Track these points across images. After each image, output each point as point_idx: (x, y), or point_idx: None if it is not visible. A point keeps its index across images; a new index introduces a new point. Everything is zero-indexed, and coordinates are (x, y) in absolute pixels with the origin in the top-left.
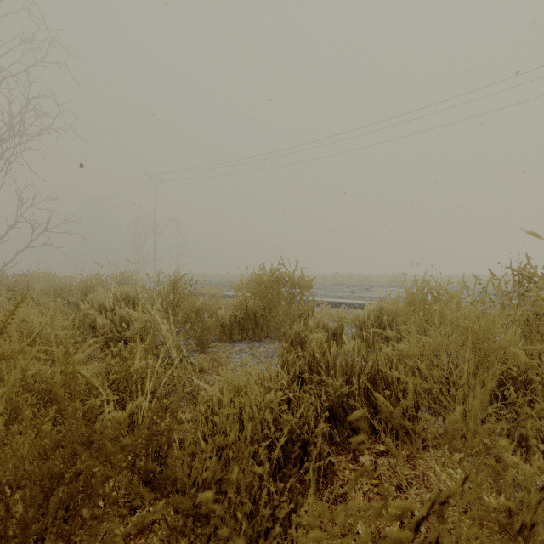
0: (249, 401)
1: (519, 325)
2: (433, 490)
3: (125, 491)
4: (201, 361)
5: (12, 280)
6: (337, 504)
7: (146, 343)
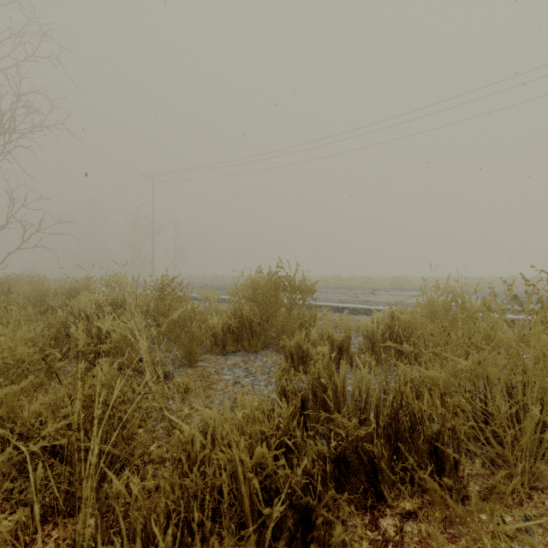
0: (233, 456)
1: None
2: None
3: None
4: (187, 380)
5: None
6: None
7: (125, 358)
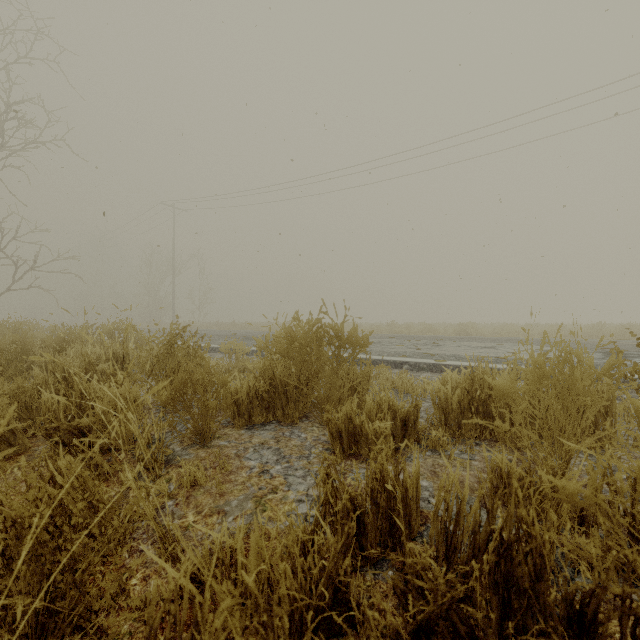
0: None
1: None
2: None
3: None
4: (194, 470)
5: None
6: None
7: (111, 437)
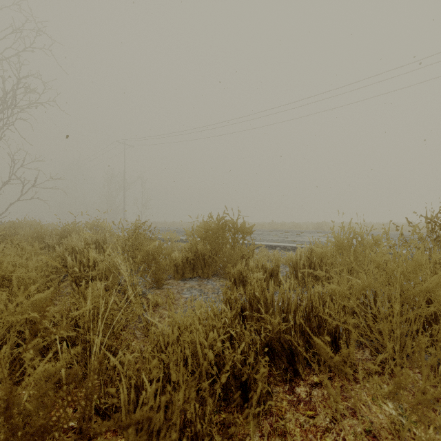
0: (194, 339)
1: (439, 268)
2: (364, 421)
3: (76, 425)
4: (156, 297)
5: (3, 226)
6: (275, 437)
7: (109, 281)
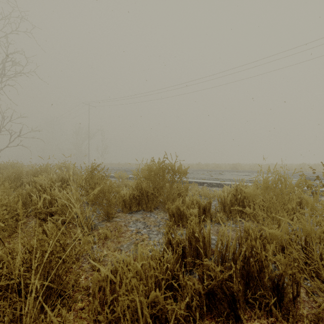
0: (134, 298)
1: None
2: None
3: None
4: (106, 231)
5: None
6: None
7: (66, 216)
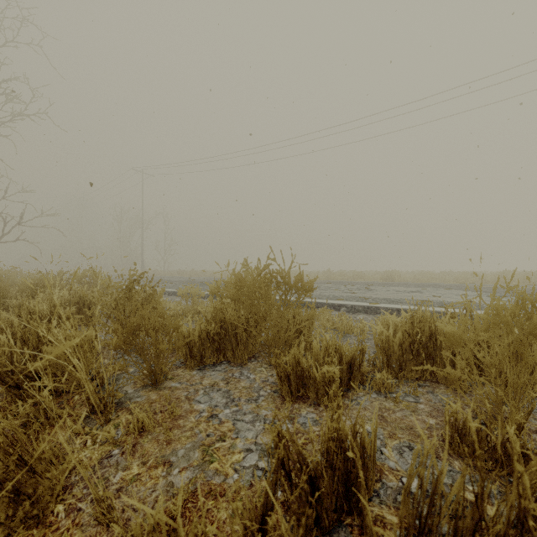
0: None
1: None
2: None
3: None
4: (141, 416)
5: None
6: None
7: (63, 381)
